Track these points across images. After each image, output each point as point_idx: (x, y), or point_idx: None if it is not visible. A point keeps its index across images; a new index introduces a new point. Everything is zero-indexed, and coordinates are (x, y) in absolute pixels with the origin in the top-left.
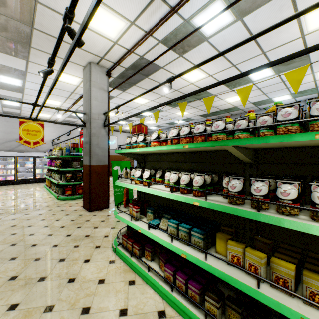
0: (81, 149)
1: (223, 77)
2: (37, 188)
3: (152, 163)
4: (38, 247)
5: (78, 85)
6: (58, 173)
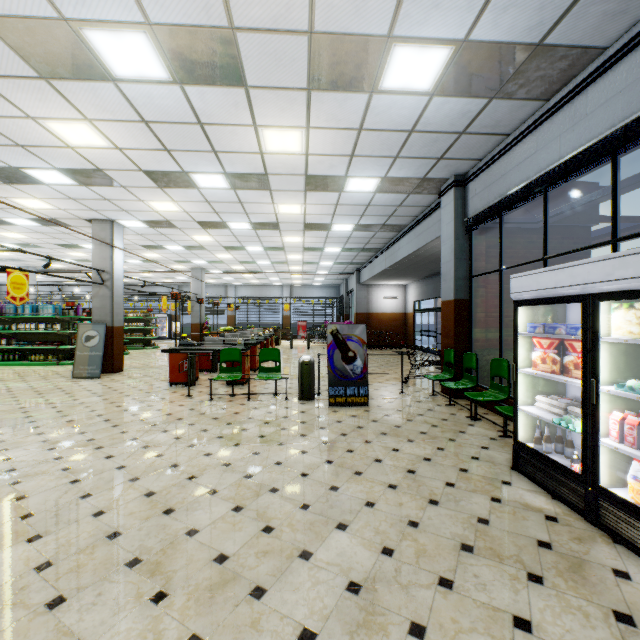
0: None
1: None
2: None
3: None
4: None
5: None
6: None
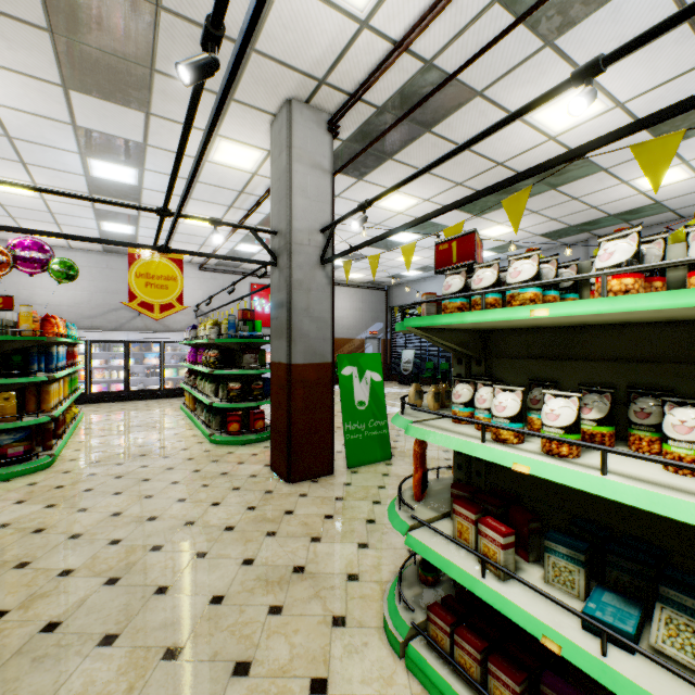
0: (260, 325)
1: (660, 104)
2: (166, 410)
3: (525, 362)
4: (171, 599)
5: (254, 172)
6: (210, 380)
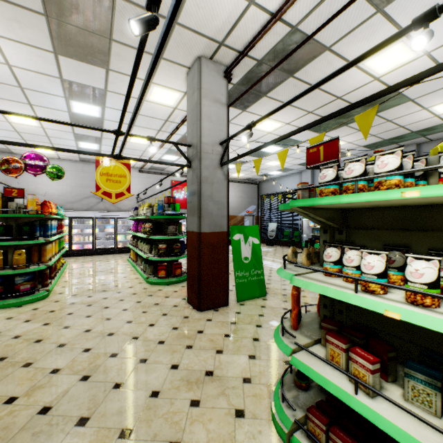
0: (178, 206)
1: None
2: (118, 261)
3: (378, 232)
4: (124, 393)
5: (175, 107)
6: (146, 242)
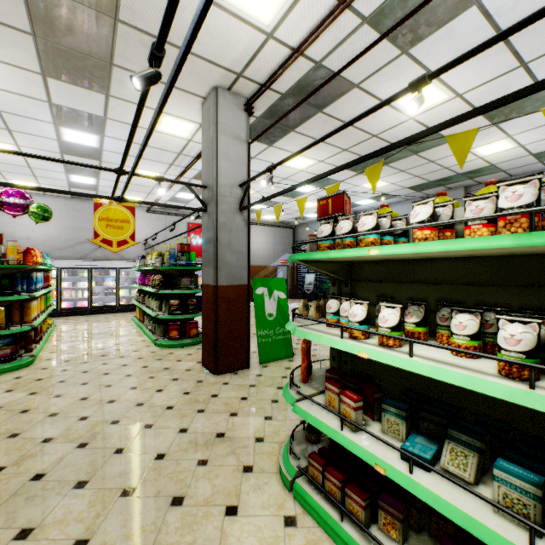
0: (194, 255)
1: (487, 96)
2: (121, 321)
3: (376, 284)
4: (126, 457)
5: (189, 139)
6: (155, 298)
